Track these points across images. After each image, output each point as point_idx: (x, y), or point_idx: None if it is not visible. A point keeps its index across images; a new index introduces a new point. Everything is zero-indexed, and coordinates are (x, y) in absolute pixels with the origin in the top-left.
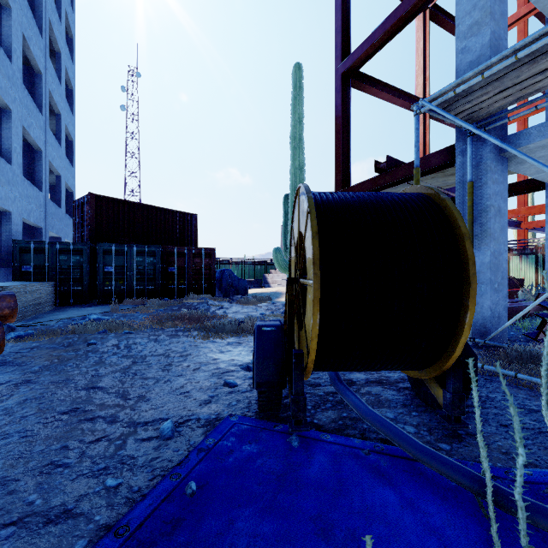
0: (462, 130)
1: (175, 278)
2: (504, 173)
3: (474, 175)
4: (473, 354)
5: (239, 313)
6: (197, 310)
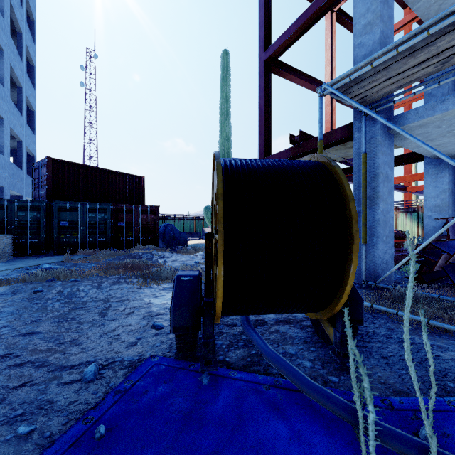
0: (358, 111)
1: (123, 232)
2: (391, 146)
3: (368, 147)
4: (359, 297)
5: (176, 262)
6: (139, 259)
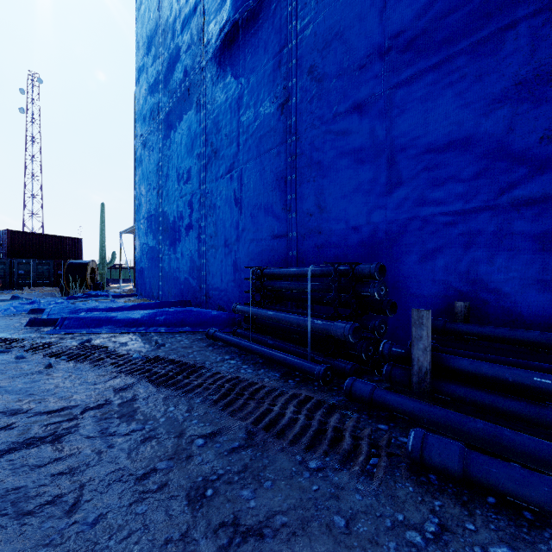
0: None
1: (62, 277)
2: None
3: None
4: (98, 286)
5: None
6: None
